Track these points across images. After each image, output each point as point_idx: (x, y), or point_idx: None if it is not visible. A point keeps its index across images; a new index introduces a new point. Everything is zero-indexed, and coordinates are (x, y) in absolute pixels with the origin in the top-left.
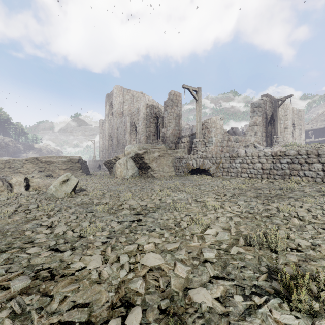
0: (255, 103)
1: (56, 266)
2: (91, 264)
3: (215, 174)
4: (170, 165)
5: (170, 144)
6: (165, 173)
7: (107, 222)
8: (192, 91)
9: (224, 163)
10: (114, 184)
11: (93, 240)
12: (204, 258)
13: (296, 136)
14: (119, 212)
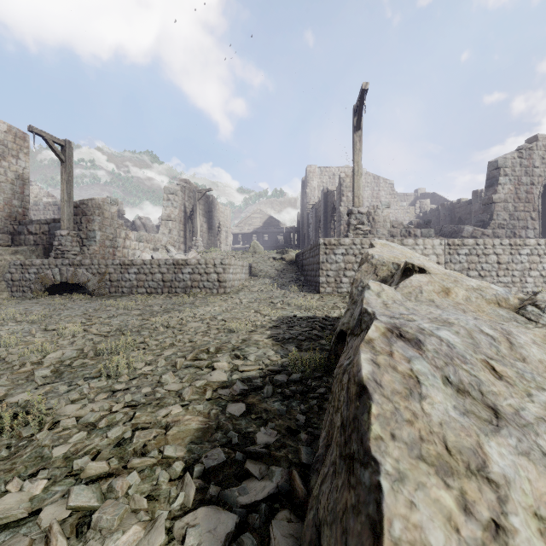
0: (170, 189)
1: None
2: None
3: (98, 292)
4: None
5: None
6: None
7: None
8: (52, 143)
9: (113, 273)
10: None
11: None
12: (37, 377)
13: (222, 240)
14: None
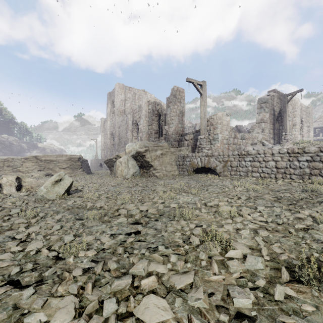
0: (262, 99)
1: (3, 319)
2: (56, 317)
3: (222, 174)
4: (173, 163)
5: (173, 142)
6: (168, 172)
7: (97, 234)
8: (196, 85)
9: (232, 161)
10: (113, 183)
11: (73, 265)
12: (235, 307)
13: (304, 134)
14: (113, 220)
